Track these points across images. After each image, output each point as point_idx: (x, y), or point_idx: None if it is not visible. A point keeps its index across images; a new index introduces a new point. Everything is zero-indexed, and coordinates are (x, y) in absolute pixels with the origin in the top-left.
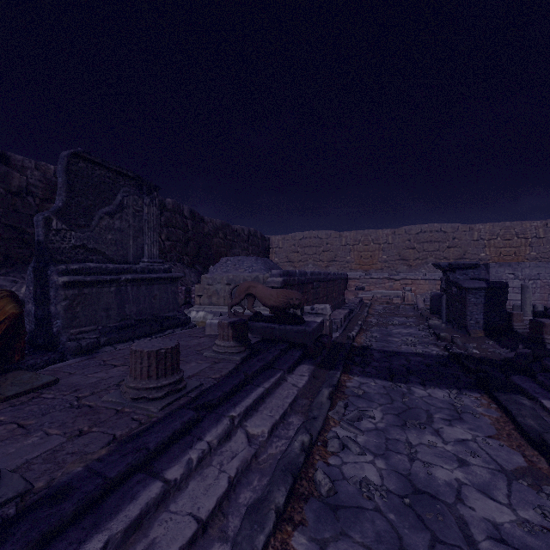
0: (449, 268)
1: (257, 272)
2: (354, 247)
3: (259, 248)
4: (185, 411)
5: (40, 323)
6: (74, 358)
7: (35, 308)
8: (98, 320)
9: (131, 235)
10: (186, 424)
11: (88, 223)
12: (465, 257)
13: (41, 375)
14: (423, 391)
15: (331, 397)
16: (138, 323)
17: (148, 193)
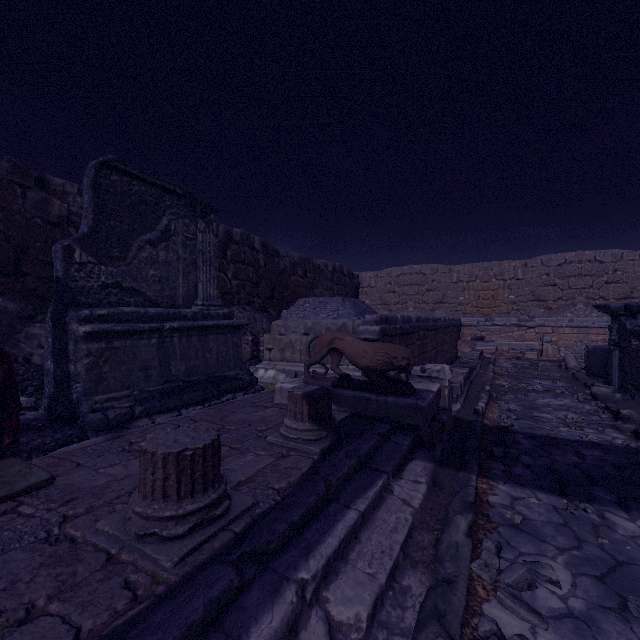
0: (624, 311)
1: (344, 318)
2: (469, 284)
3: (347, 288)
4: (218, 568)
5: (59, 386)
6: (96, 436)
7: (54, 367)
8: (133, 383)
9: (181, 271)
10: (215, 605)
11: (124, 255)
12: (633, 296)
13: (34, 468)
14: (630, 523)
15: (471, 532)
16: (188, 386)
17: (202, 216)
